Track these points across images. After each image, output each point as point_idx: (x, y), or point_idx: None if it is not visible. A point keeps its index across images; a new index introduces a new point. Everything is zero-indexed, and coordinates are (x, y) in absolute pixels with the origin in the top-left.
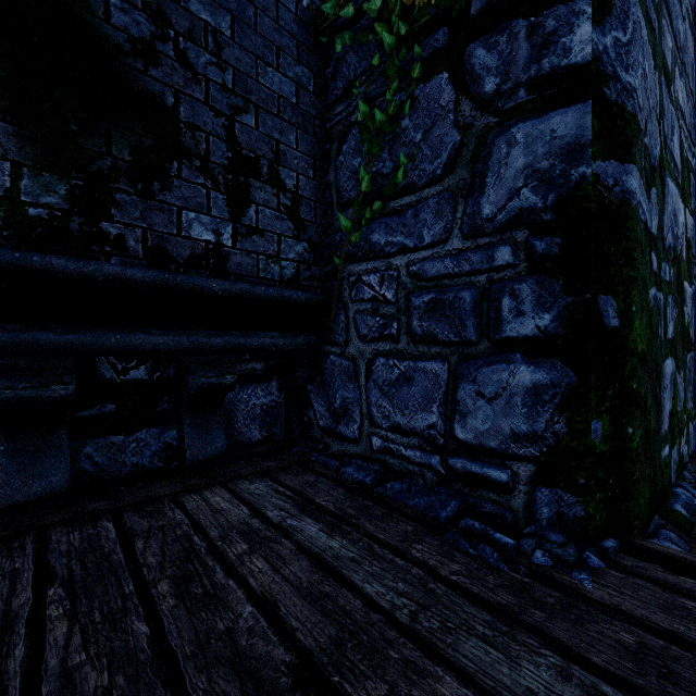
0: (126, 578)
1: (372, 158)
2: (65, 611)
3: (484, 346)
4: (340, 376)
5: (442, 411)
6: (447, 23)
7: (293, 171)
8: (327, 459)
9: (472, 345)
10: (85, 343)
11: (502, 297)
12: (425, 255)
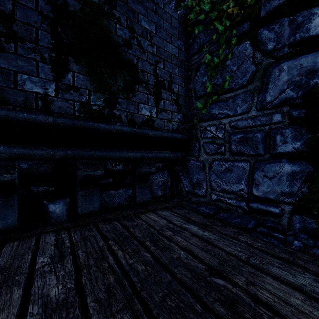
0: (133, 240)
1: (212, 78)
2: (118, 248)
3: (267, 156)
4: (196, 169)
5: (246, 183)
6: (249, 20)
7: (176, 84)
8: (191, 204)
9: (261, 155)
10: (108, 155)
11: (276, 135)
12: (238, 118)
